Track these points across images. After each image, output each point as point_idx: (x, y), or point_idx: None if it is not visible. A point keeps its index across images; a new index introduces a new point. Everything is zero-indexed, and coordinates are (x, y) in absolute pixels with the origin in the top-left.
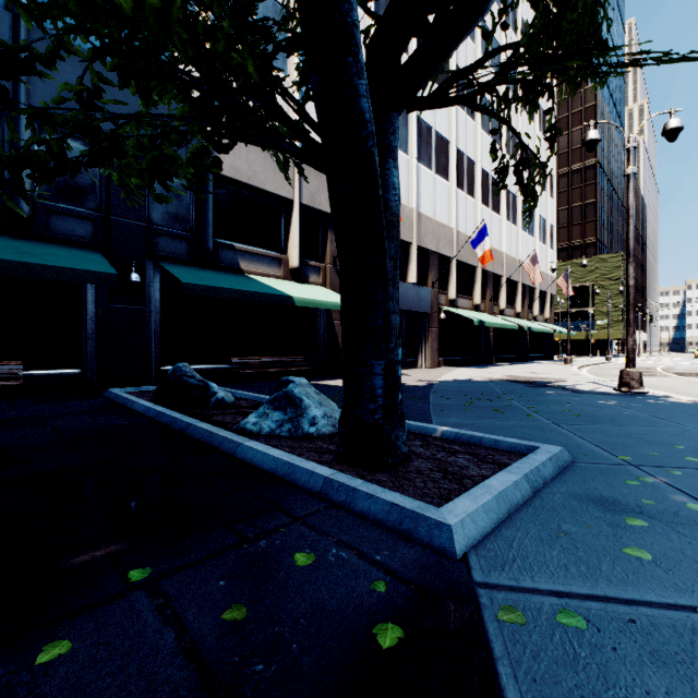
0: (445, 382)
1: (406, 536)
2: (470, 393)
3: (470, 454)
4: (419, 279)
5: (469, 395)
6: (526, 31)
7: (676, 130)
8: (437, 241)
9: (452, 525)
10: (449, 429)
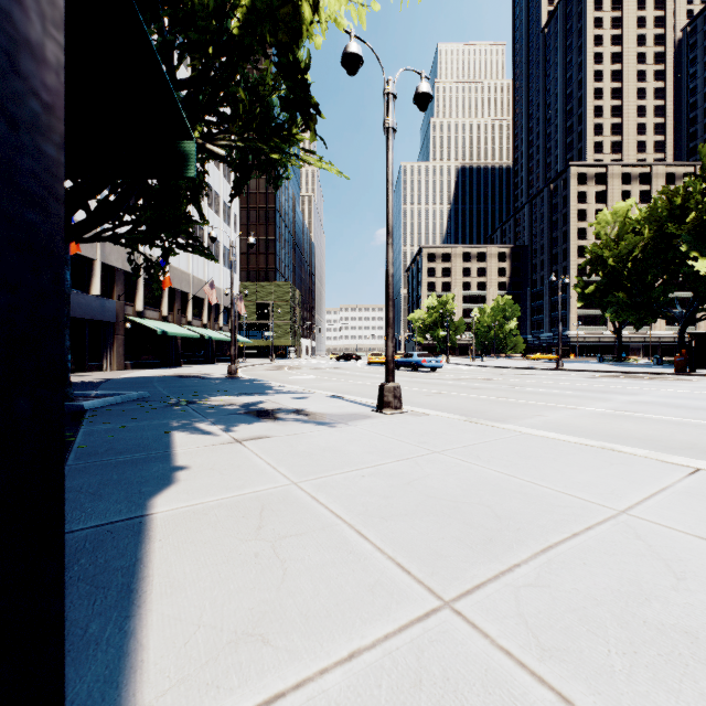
0: (121, 378)
1: (69, 410)
2: (134, 382)
3: (106, 397)
4: (104, 291)
5: (132, 383)
6: (144, 212)
7: (253, 244)
8: (124, 260)
9: (84, 403)
10: (101, 392)
